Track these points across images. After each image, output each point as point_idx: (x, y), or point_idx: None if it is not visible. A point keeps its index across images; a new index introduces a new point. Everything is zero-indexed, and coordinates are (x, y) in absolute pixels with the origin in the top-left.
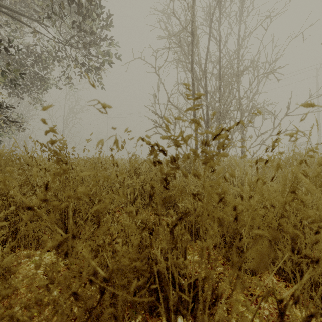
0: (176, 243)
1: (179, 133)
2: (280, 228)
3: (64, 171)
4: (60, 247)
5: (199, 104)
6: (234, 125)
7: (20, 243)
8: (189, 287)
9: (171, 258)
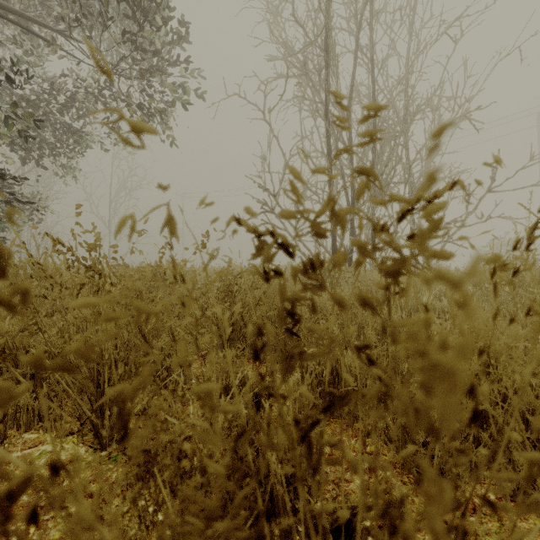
0: (317, 469)
1: (324, 205)
2: (503, 398)
3: (23, 299)
4: (12, 503)
5: (375, 133)
6: (444, 190)
7: (21, 419)
8: (333, 519)
9: (305, 507)
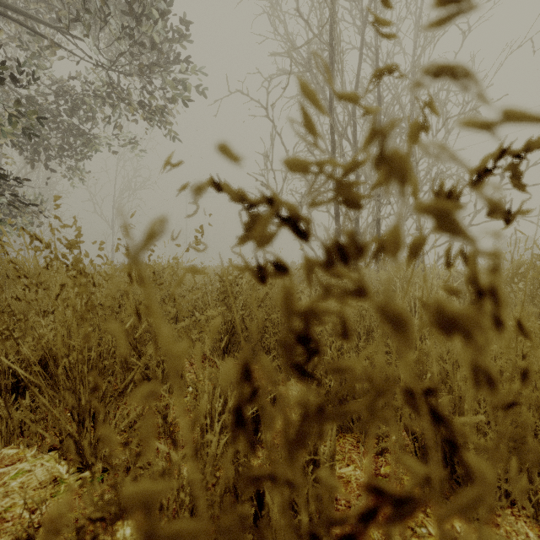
0: None
1: (363, 147)
2: None
3: None
4: None
5: None
6: None
7: (0, 431)
8: None
9: None
